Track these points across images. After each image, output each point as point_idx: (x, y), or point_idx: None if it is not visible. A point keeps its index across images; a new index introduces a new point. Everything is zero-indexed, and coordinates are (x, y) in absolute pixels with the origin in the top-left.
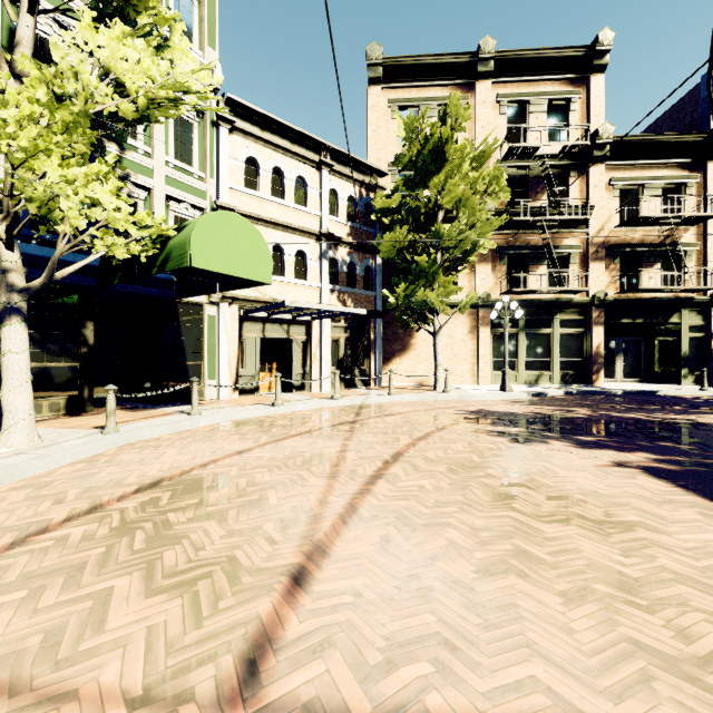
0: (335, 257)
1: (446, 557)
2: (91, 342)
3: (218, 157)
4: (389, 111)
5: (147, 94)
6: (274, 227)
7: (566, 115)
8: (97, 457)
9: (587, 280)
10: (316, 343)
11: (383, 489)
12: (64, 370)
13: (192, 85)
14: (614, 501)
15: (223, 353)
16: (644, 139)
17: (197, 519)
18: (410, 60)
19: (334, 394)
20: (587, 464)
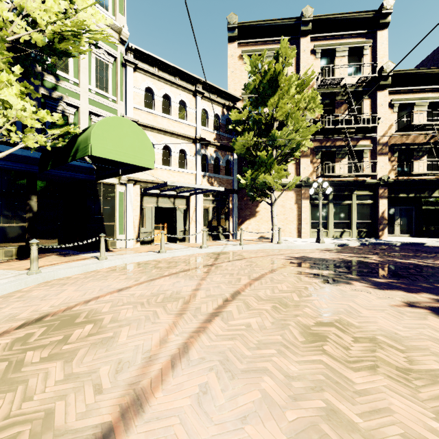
0: (206, 154)
1: (257, 417)
2: (35, 209)
3: (126, 87)
4: (242, 58)
5: (57, 30)
6: (164, 134)
7: (361, 57)
8: (15, 293)
9: (375, 168)
10: (193, 210)
11: (217, 327)
12: (15, 228)
13: (90, 24)
14: (413, 345)
15: (129, 217)
16: (415, 72)
17: (48, 359)
18: (256, 24)
19: (202, 245)
20: (384, 303)
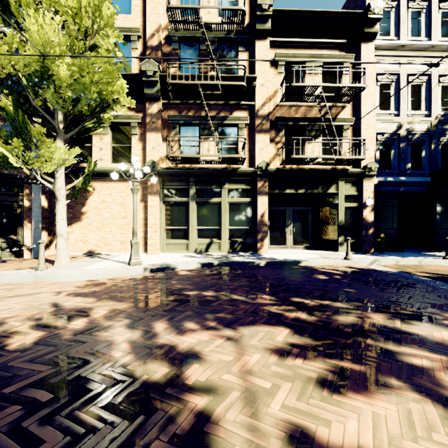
0: None
1: None
2: None
3: None
4: None
5: None
6: None
7: None
8: None
9: (254, 151)
10: None
11: None
12: None
13: None
14: None
15: None
16: (303, 16)
17: None
18: None
19: None
20: None
